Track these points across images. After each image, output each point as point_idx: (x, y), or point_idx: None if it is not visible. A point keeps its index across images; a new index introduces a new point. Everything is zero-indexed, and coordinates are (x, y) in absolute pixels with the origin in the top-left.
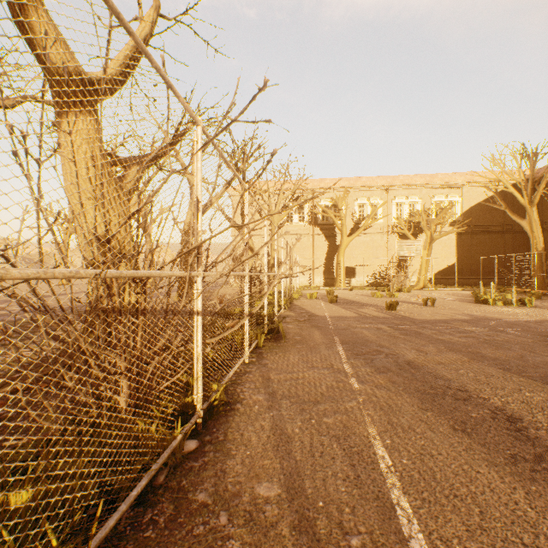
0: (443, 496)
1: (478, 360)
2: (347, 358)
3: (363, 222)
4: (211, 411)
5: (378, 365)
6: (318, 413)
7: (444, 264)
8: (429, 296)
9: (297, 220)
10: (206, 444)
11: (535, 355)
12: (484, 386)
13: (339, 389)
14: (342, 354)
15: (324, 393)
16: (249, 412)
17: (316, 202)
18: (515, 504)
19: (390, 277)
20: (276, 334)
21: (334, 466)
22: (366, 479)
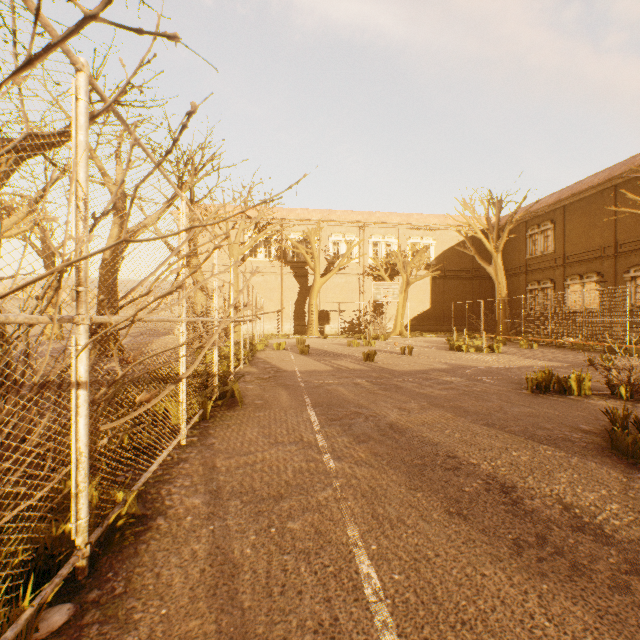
0: (448, 627)
1: (461, 416)
2: (320, 425)
3: (338, 261)
4: (110, 539)
5: (358, 432)
6: (280, 515)
7: (420, 309)
8: (406, 344)
9: (263, 255)
10: (88, 609)
11: (512, 406)
12: (472, 448)
13: (310, 472)
14: (315, 420)
15: (291, 481)
16: (176, 529)
17: (285, 235)
18: (532, 619)
19: (366, 324)
20: (231, 398)
21: (301, 607)
22: (348, 623)
